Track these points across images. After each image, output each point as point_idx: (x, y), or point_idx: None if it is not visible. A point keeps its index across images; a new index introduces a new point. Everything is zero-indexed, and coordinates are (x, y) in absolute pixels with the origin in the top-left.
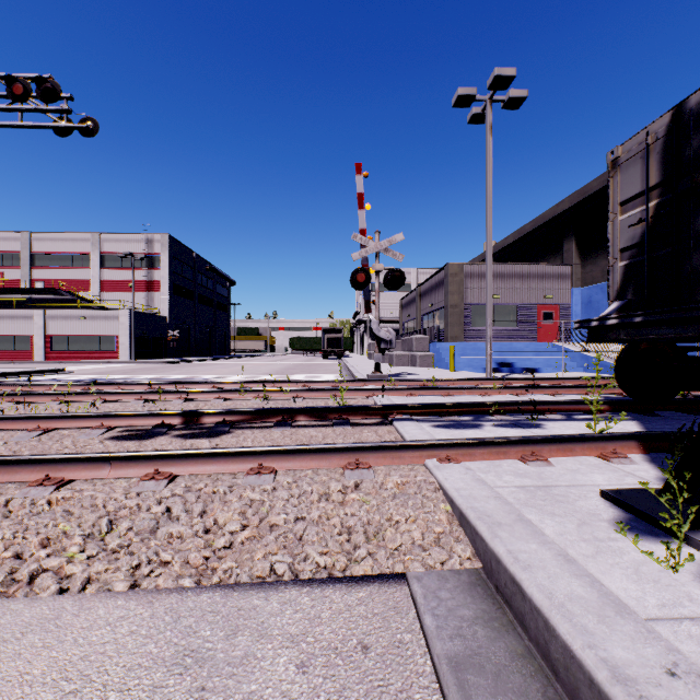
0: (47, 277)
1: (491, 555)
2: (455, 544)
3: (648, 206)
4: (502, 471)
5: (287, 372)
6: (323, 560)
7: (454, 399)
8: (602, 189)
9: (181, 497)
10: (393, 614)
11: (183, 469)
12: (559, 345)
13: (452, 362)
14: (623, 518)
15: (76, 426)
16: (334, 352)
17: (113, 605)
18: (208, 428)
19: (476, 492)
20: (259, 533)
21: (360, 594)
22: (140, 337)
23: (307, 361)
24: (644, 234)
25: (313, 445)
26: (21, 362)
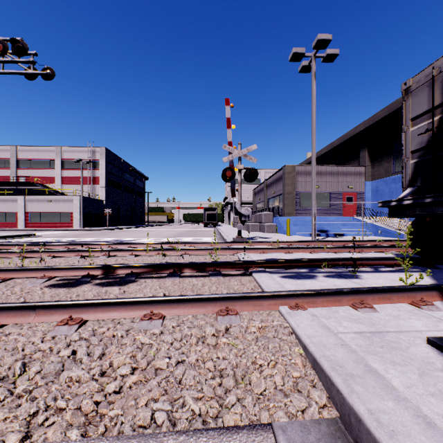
0: (27, 174)
1: (350, 410)
2: (312, 390)
3: (433, 119)
4: (340, 317)
5: (180, 236)
6: (197, 408)
7: (293, 256)
8: (385, 117)
9: (85, 341)
10: None
11: (92, 315)
12: (357, 218)
13: (288, 229)
14: None
15: (26, 276)
16: (211, 223)
17: None
18: (120, 277)
19: (324, 339)
20: (145, 378)
21: None
22: (86, 213)
23: (194, 228)
24: (430, 140)
25: (193, 296)
26: (9, 229)
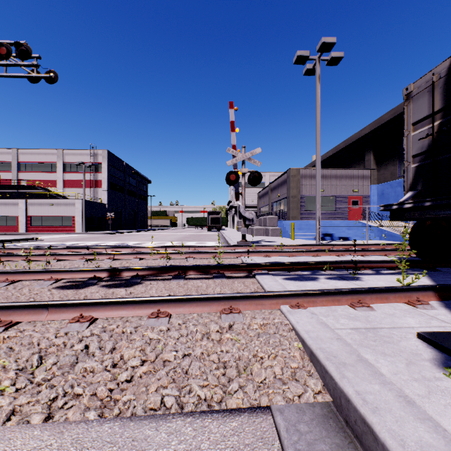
0: (28, 178)
1: (341, 393)
2: (308, 378)
3: (433, 124)
4: (338, 315)
5: (184, 240)
6: (203, 394)
7: (296, 259)
8: (391, 120)
9: (97, 336)
10: (260, 445)
11: (101, 313)
12: (363, 222)
13: (292, 233)
14: (441, 358)
15: (33, 278)
16: (215, 227)
17: (29, 435)
18: (126, 280)
19: (321, 334)
20: (154, 368)
21: (233, 424)
22: (89, 217)
23: (198, 232)
24: (430, 144)
25: (198, 295)
26: (11, 233)
